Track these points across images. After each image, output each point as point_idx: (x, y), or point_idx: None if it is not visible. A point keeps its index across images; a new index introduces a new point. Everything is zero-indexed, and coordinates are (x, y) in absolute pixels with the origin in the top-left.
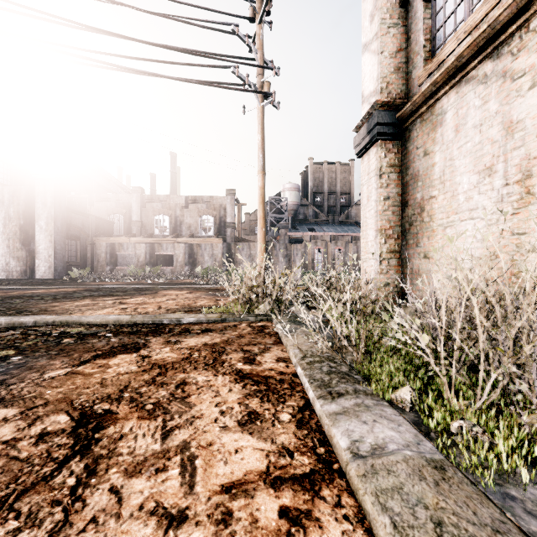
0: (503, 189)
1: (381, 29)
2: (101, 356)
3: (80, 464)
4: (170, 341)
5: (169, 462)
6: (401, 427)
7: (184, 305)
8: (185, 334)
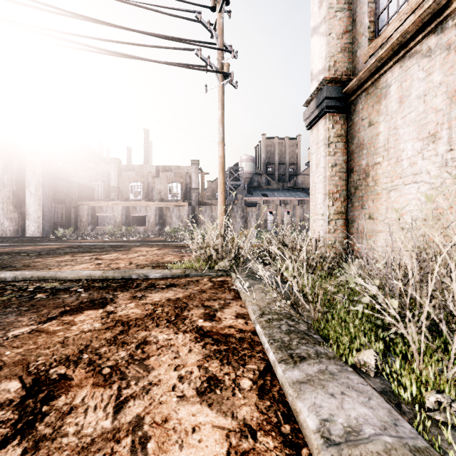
0: (447, 154)
1: (329, 13)
2: (69, 312)
3: (18, 449)
4: (136, 296)
5: (117, 446)
6: (372, 401)
7: (152, 261)
8: (150, 289)
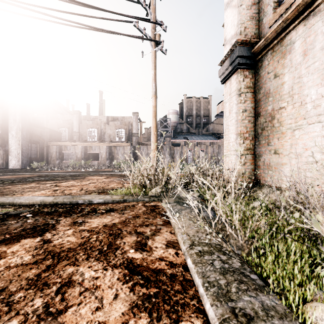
0: None
1: None
2: (6, 241)
3: None
4: (77, 221)
5: None
6: None
7: (99, 188)
8: (91, 214)
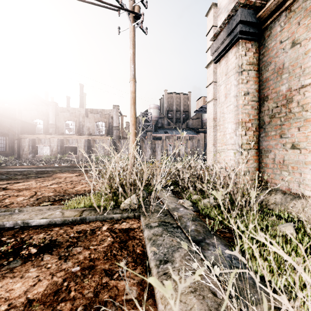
0: None
1: None
2: None
3: None
4: None
5: None
6: None
7: (60, 191)
8: (2, 263)
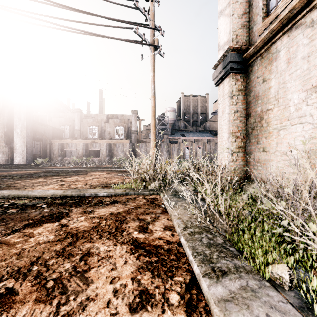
0: None
1: None
2: (31, 225)
3: None
4: (87, 211)
5: None
6: None
7: (102, 182)
8: (98, 205)
